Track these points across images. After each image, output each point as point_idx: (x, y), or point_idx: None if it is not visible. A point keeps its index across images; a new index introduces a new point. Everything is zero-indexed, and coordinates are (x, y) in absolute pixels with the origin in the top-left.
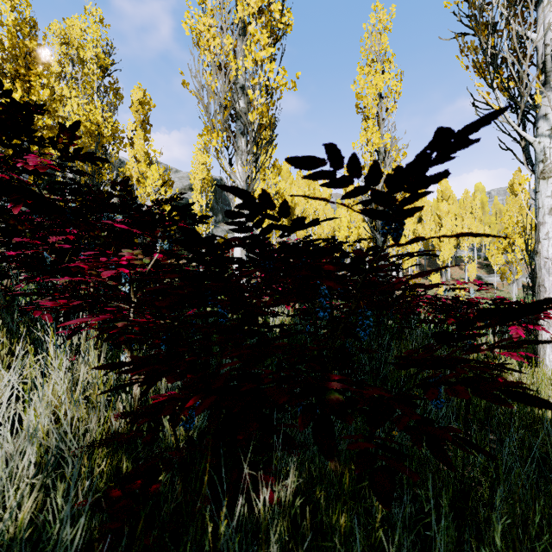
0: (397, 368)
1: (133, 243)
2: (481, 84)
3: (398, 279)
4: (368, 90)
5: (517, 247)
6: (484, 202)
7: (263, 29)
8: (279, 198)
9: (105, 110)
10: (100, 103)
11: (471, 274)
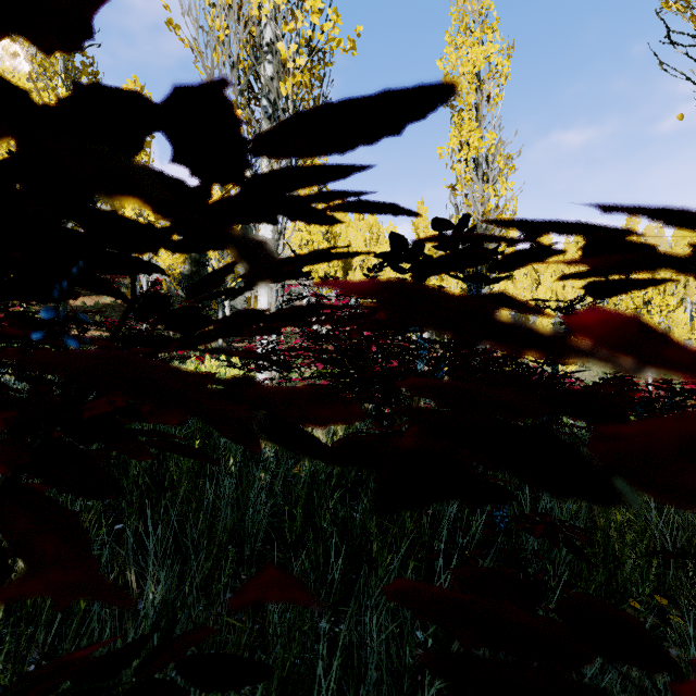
0: None
1: None
2: (679, 6)
3: None
4: (462, 70)
5: (655, 306)
6: None
7: None
8: (331, 239)
9: None
10: (64, 89)
11: None
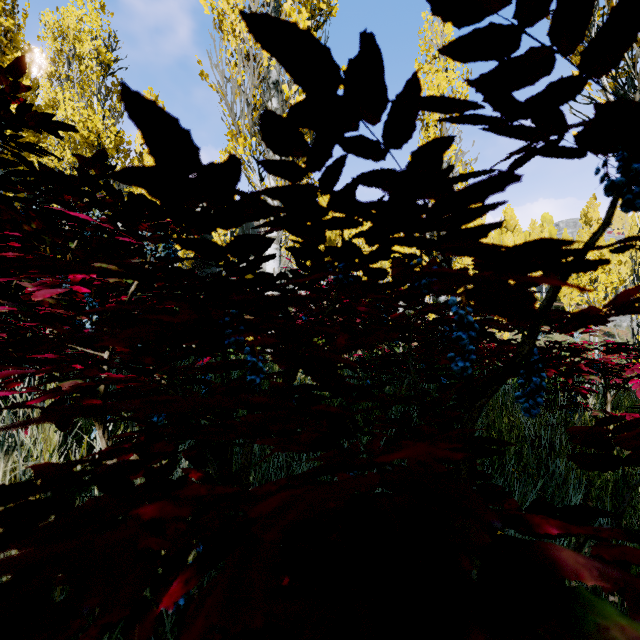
0: (583, 466)
1: (111, 255)
2: None
3: (628, 289)
4: (429, 92)
5: (601, 284)
6: (552, 234)
7: (302, 8)
8: None
9: (107, 117)
10: (100, 107)
11: None
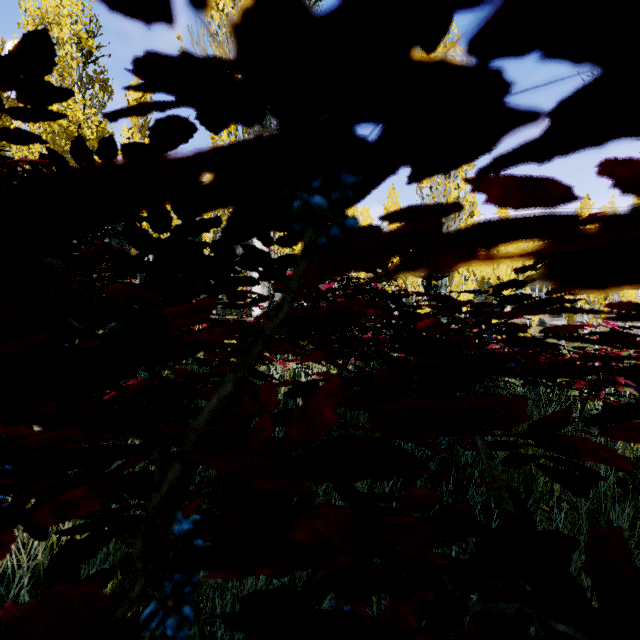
0: None
1: None
2: None
3: None
4: None
5: None
6: None
7: None
8: None
9: (88, 106)
10: (81, 95)
11: (533, 318)
